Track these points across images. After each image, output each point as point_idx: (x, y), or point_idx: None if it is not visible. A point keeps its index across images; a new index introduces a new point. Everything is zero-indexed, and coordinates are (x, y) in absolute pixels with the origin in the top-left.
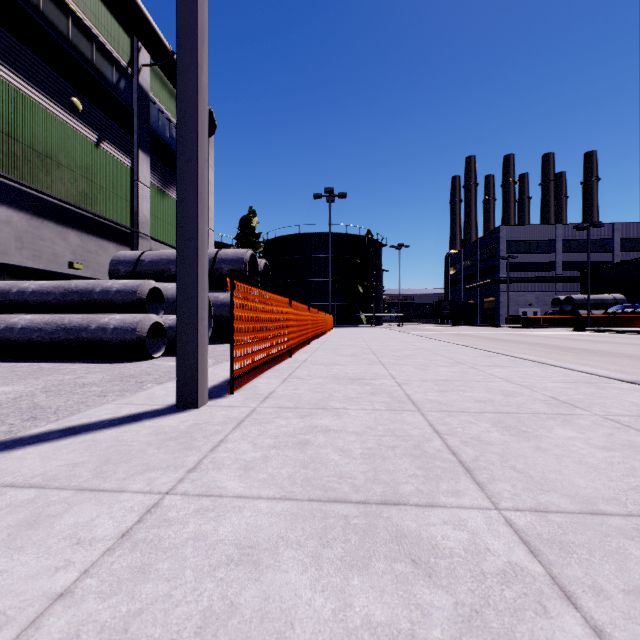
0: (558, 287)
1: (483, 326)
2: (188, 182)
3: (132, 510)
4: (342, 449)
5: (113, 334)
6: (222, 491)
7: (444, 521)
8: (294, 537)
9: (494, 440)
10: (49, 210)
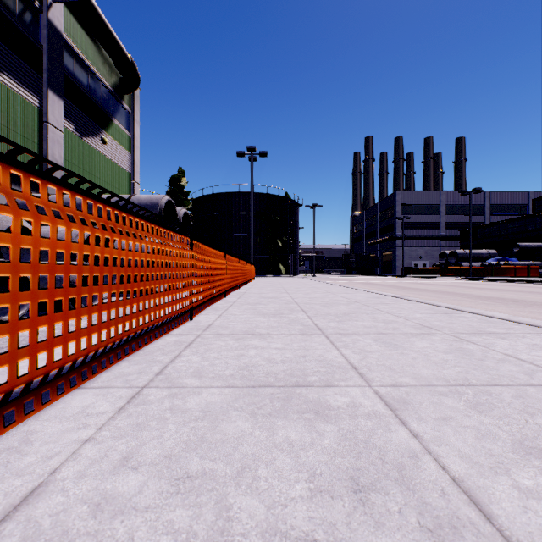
0: (442, 243)
1: (383, 276)
2: None
3: None
4: None
5: None
6: None
7: None
8: None
9: None
10: None
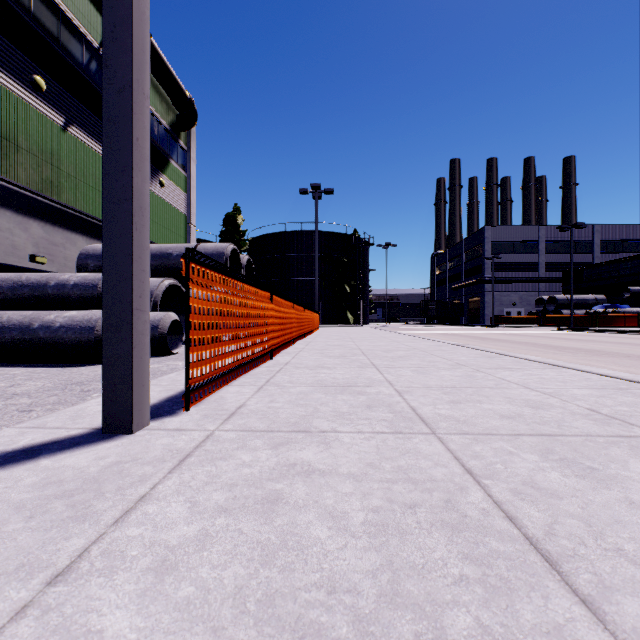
0: (541, 287)
1: (469, 326)
2: (118, 121)
3: None
4: (332, 513)
5: (67, 333)
6: None
7: None
8: None
9: (558, 487)
10: (7, 197)
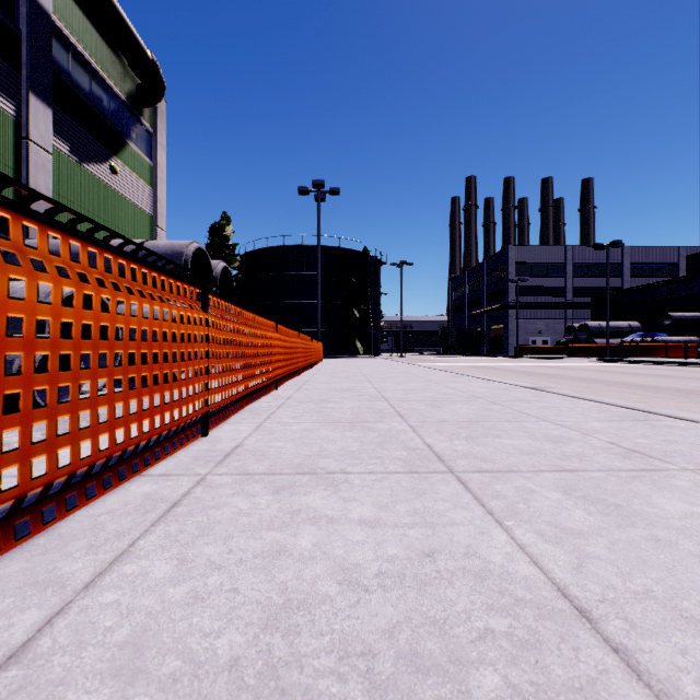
0: (568, 314)
1: (492, 356)
2: None
3: None
4: None
5: None
6: None
7: None
8: None
9: None
10: None
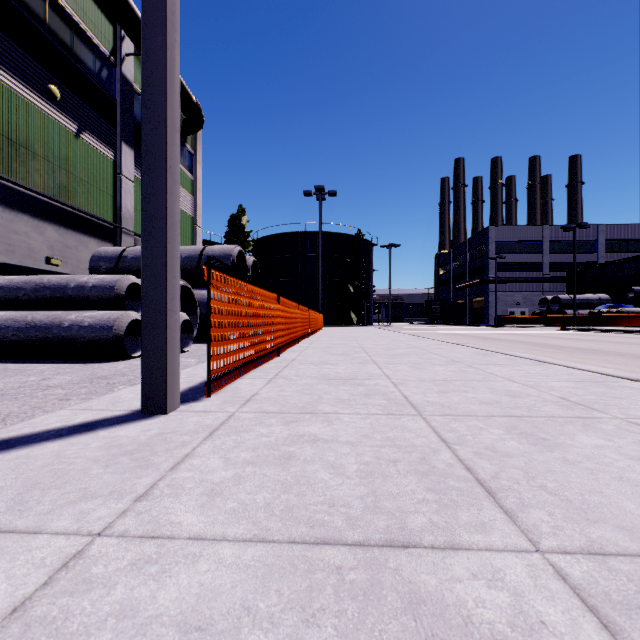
0: (545, 287)
1: (472, 326)
2: (155, 152)
3: (42, 564)
4: (333, 465)
5: (88, 332)
6: (174, 529)
7: (473, 573)
8: (265, 608)
9: (512, 450)
10: (24, 202)
